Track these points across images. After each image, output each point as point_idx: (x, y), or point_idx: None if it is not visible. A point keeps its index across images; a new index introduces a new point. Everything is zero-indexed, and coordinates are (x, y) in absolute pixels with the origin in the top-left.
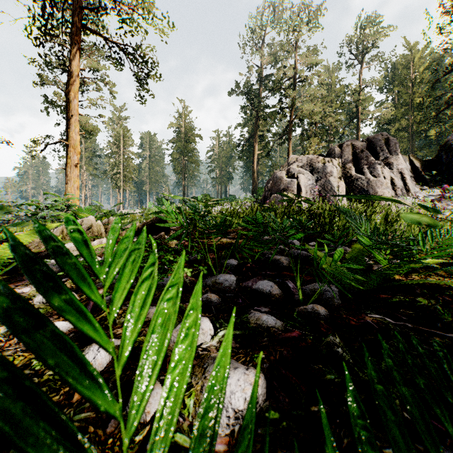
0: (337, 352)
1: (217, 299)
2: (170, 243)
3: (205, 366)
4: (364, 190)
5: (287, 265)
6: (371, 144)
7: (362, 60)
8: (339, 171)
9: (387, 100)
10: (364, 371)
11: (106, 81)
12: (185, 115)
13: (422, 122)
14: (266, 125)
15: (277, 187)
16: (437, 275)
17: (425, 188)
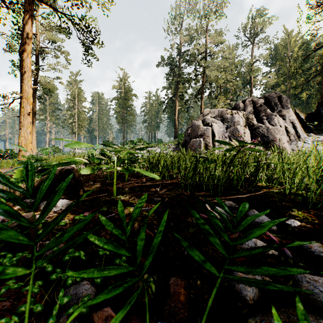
0: None
1: None
2: None
3: None
4: (265, 136)
5: None
6: (267, 100)
7: (254, 41)
8: (244, 121)
9: (271, 71)
10: None
11: (62, 51)
12: (124, 80)
13: (298, 86)
14: (184, 88)
15: (195, 133)
16: None
17: (311, 135)
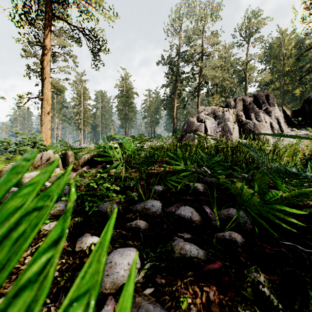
0: (263, 293)
1: (145, 226)
2: (111, 171)
3: None
4: (252, 131)
5: (203, 190)
6: (256, 98)
7: (248, 41)
8: (234, 117)
9: (266, 68)
10: None
11: (71, 55)
12: (126, 79)
13: (290, 83)
14: (182, 86)
15: (190, 129)
16: None
17: (294, 129)
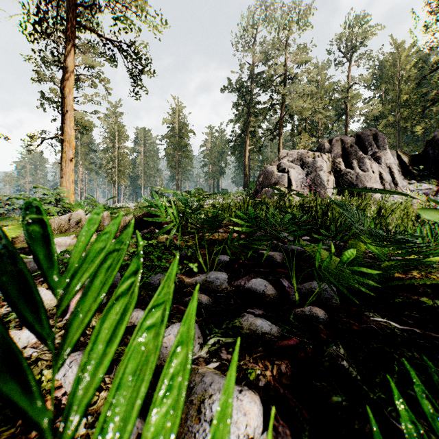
0: (342, 366)
1: (207, 300)
2: (161, 237)
3: (192, 385)
4: (354, 184)
5: (281, 261)
6: (360, 139)
7: (350, 58)
8: (329, 166)
9: (375, 97)
10: (374, 391)
11: (101, 78)
12: (178, 111)
13: (409, 118)
14: (257, 121)
15: (268, 182)
16: (437, 272)
17: (413, 182)
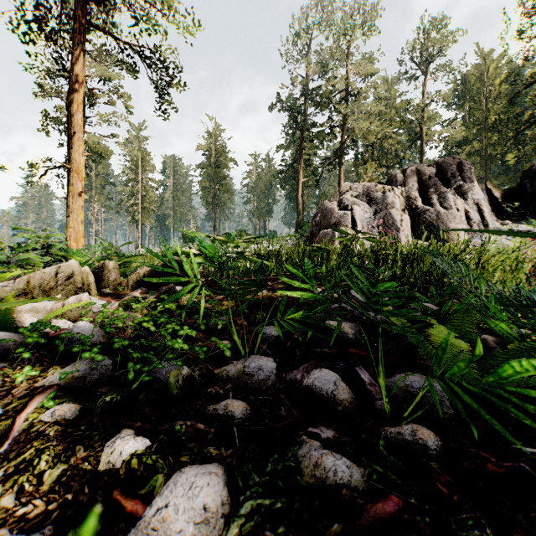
0: None
1: (243, 411)
2: (184, 298)
3: None
4: (433, 225)
5: (354, 336)
6: (441, 169)
7: (426, 70)
8: (402, 202)
9: (456, 118)
10: None
11: (120, 93)
12: (216, 135)
13: (499, 144)
14: (313, 148)
15: (326, 222)
16: None
17: (507, 223)
